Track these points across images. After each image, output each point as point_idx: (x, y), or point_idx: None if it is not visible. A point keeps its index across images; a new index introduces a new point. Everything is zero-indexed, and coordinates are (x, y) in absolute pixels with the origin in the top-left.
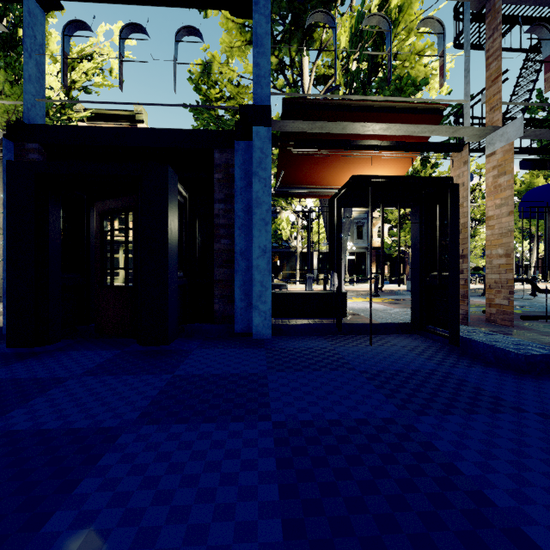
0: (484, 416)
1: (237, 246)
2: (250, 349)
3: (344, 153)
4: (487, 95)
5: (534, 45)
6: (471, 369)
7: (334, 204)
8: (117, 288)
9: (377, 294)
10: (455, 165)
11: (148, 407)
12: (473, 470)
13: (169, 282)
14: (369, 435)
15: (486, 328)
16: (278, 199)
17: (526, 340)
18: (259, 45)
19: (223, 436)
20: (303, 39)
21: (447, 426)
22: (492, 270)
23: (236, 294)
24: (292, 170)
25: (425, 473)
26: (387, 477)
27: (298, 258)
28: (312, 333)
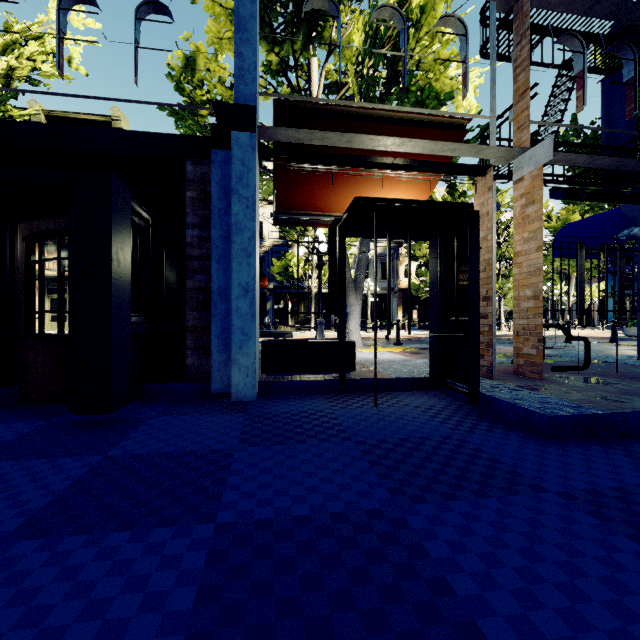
0: (495, 500)
1: (214, 283)
2: (226, 415)
3: (350, 171)
4: (515, 112)
5: (566, 60)
6: (490, 434)
7: (336, 232)
8: (47, 337)
9: (399, 342)
10: (479, 191)
11: (42, 510)
12: (470, 587)
13: (115, 329)
14: (343, 538)
15: (513, 382)
16: (289, 231)
17: (553, 397)
18: (241, 29)
19: (133, 553)
20: (309, 36)
21: (447, 518)
22: (520, 314)
23: (213, 344)
24: (292, 192)
25: (405, 596)
26: (350, 608)
27: (313, 300)
28: (311, 391)
